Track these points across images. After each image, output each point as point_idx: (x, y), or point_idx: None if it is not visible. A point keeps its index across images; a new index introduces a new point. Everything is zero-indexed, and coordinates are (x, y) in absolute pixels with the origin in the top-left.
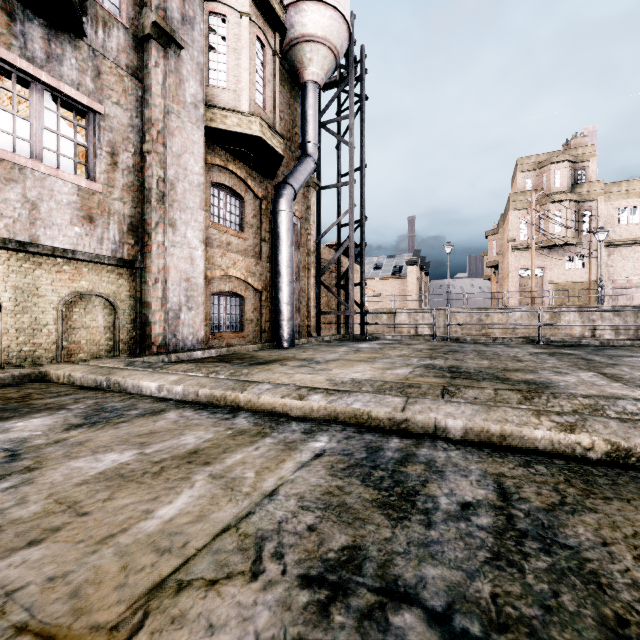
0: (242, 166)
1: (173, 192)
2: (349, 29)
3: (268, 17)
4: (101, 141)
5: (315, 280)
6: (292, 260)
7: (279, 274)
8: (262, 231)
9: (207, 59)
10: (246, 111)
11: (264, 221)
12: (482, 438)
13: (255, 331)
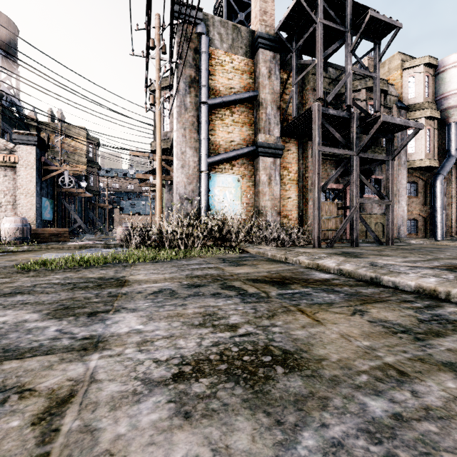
0: (417, 172)
1: (398, 192)
2: None
3: (431, 119)
4: (381, 185)
5: (455, 209)
6: (442, 205)
7: (435, 211)
8: (426, 193)
9: (407, 145)
10: (423, 159)
11: (427, 189)
12: None
13: (422, 233)
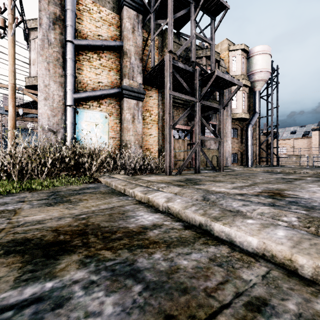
0: (237, 121)
1: (226, 134)
2: (270, 72)
3: (246, 86)
4: (216, 129)
5: (258, 147)
6: (251, 144)
7: (248, 148)
8: (242, 136)
9: (231, 103)
10: (241, 112)
11: (243, 133)
12: (281, 171)
13: (240, 163)
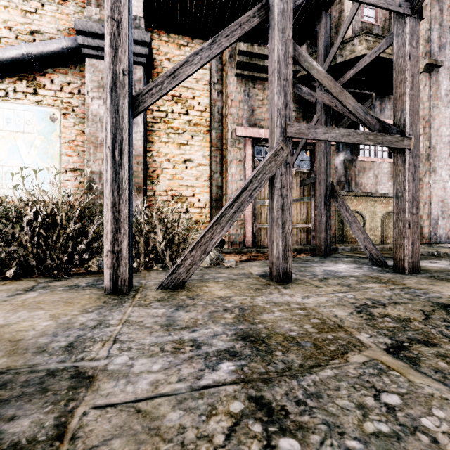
0: None
1: (434, 152)
2: None
3: None
4: None
5: None
6: None
7: None
8: None
9: None
10: None
11: None
12: None
13: None
